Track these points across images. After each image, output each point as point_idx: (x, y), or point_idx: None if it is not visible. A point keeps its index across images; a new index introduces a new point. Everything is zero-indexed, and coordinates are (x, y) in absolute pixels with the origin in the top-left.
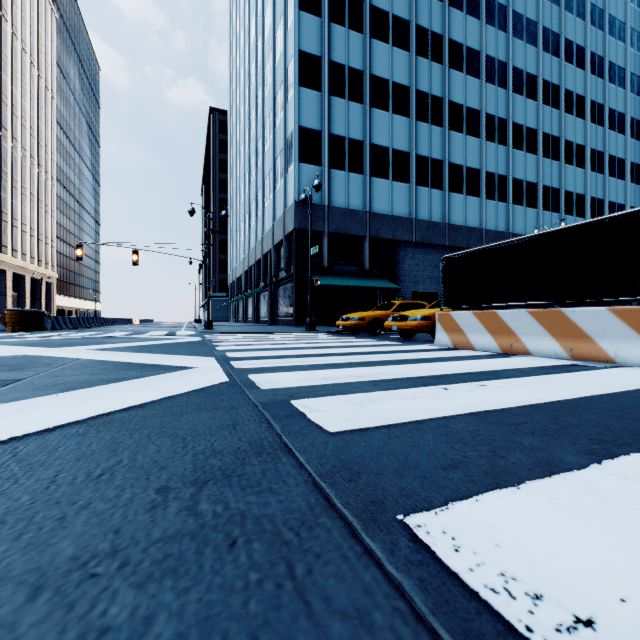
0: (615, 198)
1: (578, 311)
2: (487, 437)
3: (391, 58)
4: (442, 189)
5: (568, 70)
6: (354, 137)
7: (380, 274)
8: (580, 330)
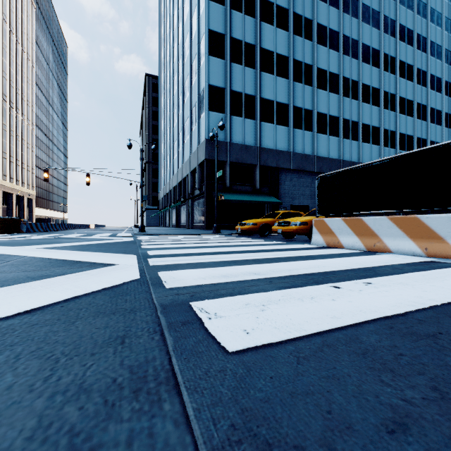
0: (434, 138)
1: (432, 217)
2: (413, 359)
3: (275, 36)
4: (312, 131)
5: (401, 46)
6: (248, 93)
7: (267, 192)
8: (434, 233)
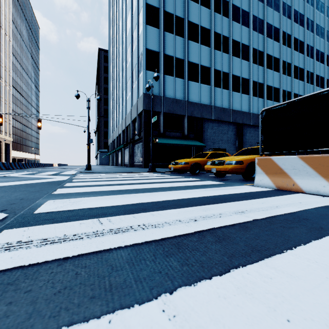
0: None
1: None
2: None
3: (200, 12)
4: (228, 89)
5: (295, 27)
6: (178, 57)
7: (193, 137)
8: None
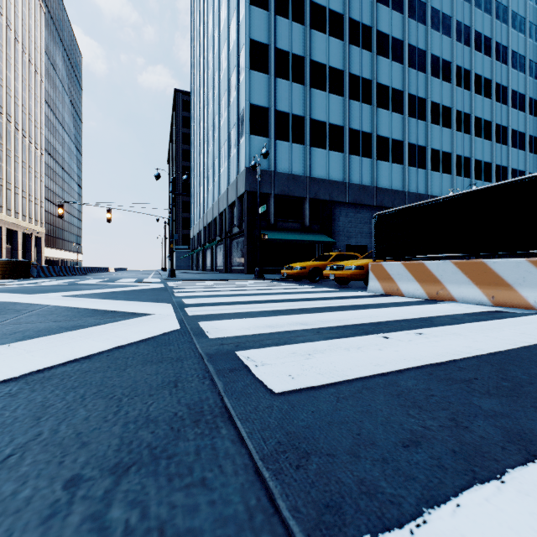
0: (517, 166)
1: (499, 262)
2: (442, 398)
3: (328, 46)
4: (371, 157)
5: (477, 57)
6: (296, 113)
7: (318, 230)
8: (501, 279)
